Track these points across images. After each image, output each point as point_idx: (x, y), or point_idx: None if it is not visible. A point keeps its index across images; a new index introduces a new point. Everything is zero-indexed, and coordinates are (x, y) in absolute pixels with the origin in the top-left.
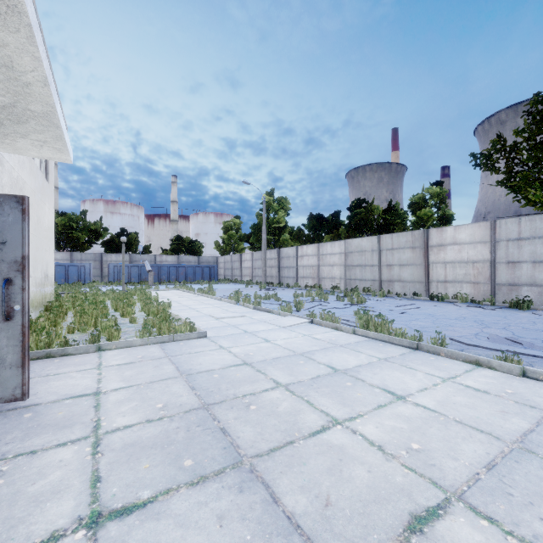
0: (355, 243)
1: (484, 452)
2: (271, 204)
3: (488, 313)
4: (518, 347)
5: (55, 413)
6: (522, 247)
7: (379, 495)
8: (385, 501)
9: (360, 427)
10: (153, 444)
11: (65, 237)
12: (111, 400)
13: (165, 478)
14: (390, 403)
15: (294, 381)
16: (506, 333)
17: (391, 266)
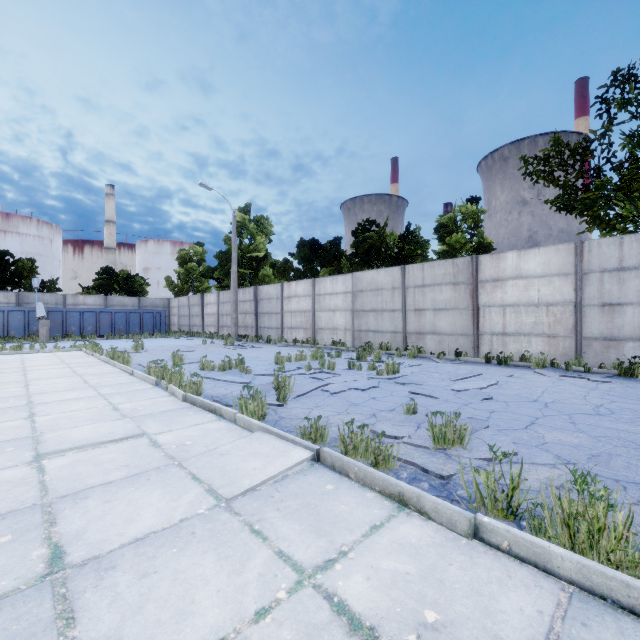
0: (368, 277)
1: None
2: (246, 225)
3: (616, 391)
4: None
5: None
6: (625, 281)
7: None
8: None
9: None
10: None
11: None
12: None
13: None
14: None
15: None
16: None
17: (421, 312)
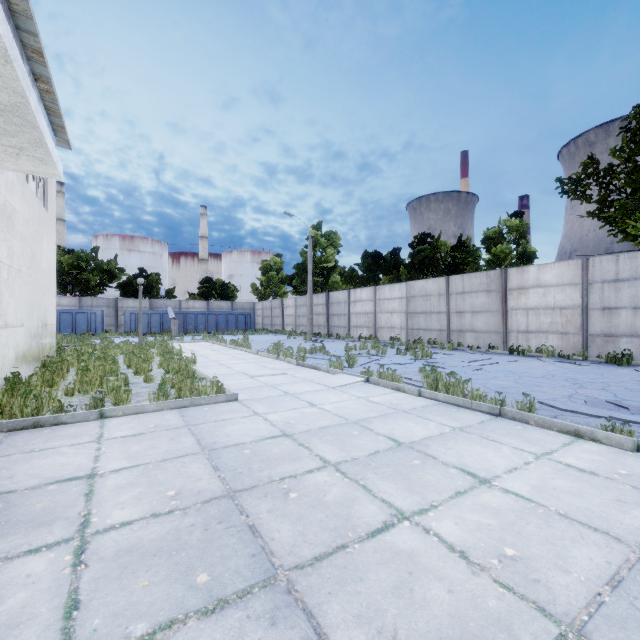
0: (419, 285)
1: (603, 561)
2: (319, 240)
3: (580, 370)
4: (624, 413)
5: (32, 504)
6: (620, 290)
7: (467, 630)
8: (476, 638)
9: (434, 523)
10: (157, 549)
11: (73, 278)
12: (108, 486)
13: (168, 602)
14: (471, 489)
15: (347, 458)
16: (607, 395)
17: (462, 314)
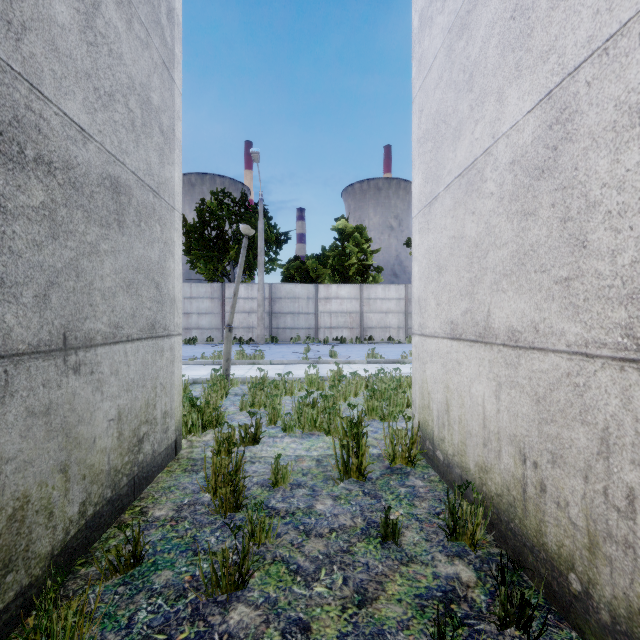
0: None
1: None
2: None
3: None
4: None
5: None
6: (193, 303)
7: None
8: None
9: None
10: None
11: None
12: None
13: None
14: None
15: None
16: None
17: None
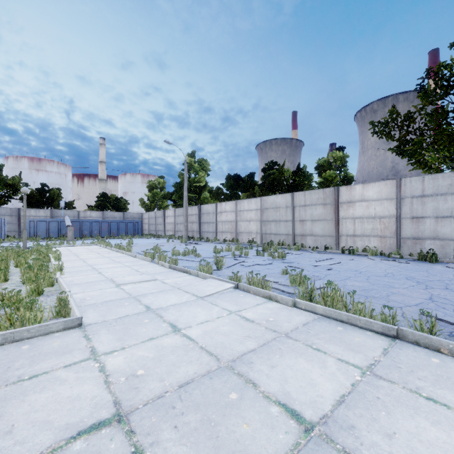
0: (271, 200)
1: None
2: (193, 165)
3: (407, 267)
4: None
5: None
6: (425, 203)
7: None
8: None
9: None
10: None
11: None
12: None
13: None
14: None
15: None
16: None
17: (304, 222)
